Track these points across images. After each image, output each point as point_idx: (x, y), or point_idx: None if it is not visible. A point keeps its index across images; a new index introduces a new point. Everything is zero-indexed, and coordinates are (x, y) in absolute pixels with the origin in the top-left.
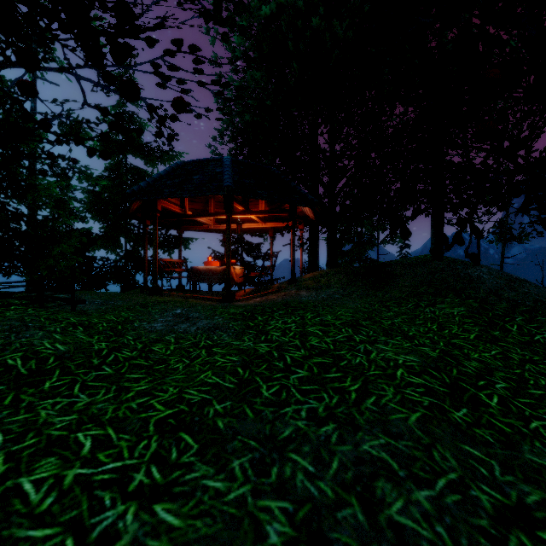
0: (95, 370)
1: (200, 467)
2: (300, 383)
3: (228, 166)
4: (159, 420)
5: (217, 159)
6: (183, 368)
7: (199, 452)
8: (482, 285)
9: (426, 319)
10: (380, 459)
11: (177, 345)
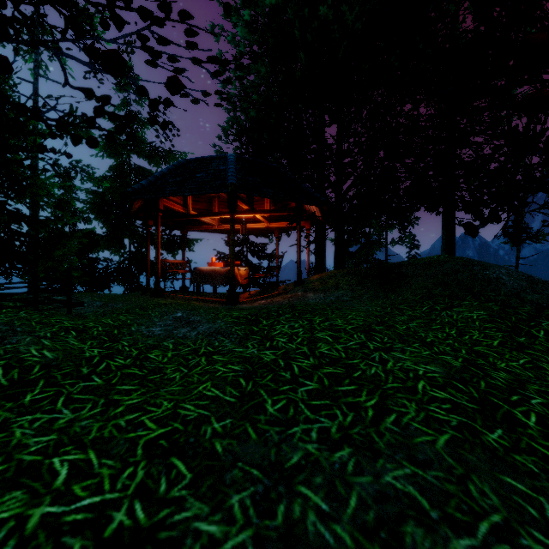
0: (84, 381)
1: (192, 504)
2: (310, 397)
3: (232, 163)
4: (149, 441)
5: (221, 156)
6: (180, 379)
7: (192, 484)
8: (502, 287)
9: (443, 323)
10: (406, 494)
11: (175, 351)
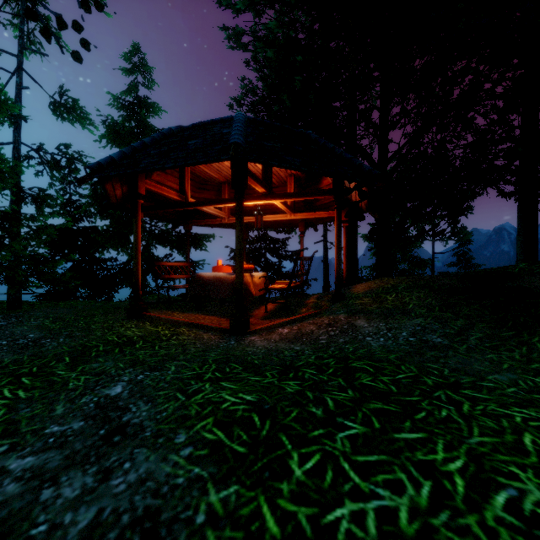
0: None
1: None
2: None
3: (239, 121)
4: None
5: (227, 118)
6: None
7: None
8: None
9: None
10: None
11: None
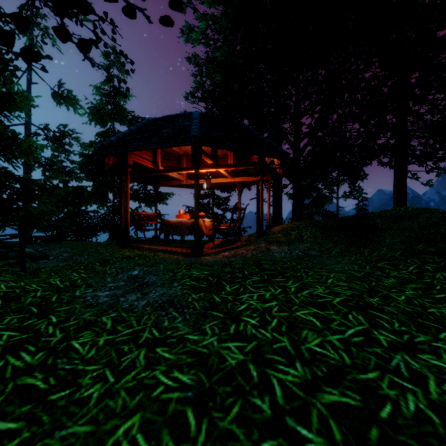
0: None
1: None
2: None
3: (196, 118)
4: None
5: (187, 113)
6: (97, 401)
7: None
8: None
9: None
10: None
11: (110, 335)
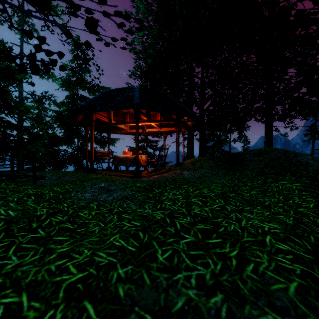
0: (32, 233)
1: None
2: (188, 248)
3: (137, 91)
4: (70, 284)
5: (130, 87)
6: (98, 231)
7: None
8: (310, 167)
9: (273, 192)
10: None
11: (97, 211)
